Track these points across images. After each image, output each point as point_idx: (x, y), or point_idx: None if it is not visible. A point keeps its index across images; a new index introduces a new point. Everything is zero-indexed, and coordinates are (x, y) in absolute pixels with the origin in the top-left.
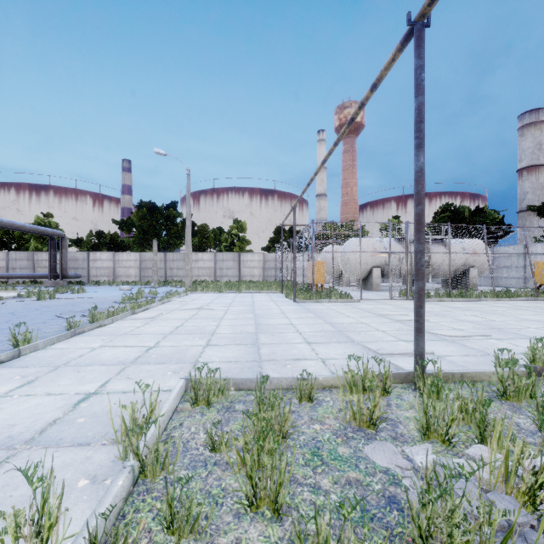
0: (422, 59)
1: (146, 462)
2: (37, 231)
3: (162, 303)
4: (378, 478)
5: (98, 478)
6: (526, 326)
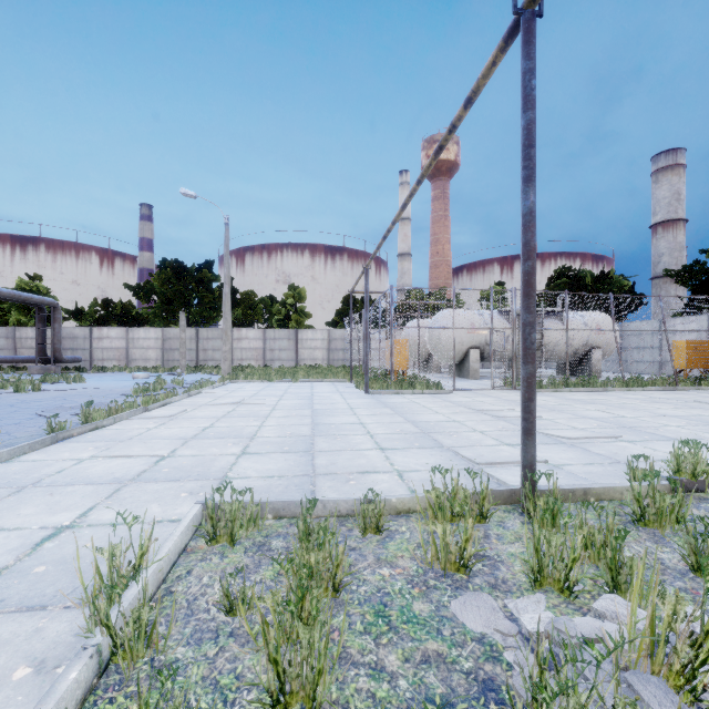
0: (532, 59)
1: (122, 638)
2: (19, 299)
3: (189, 395)
4: (469, 650)
5: (47, 663)
6: (665, 424)
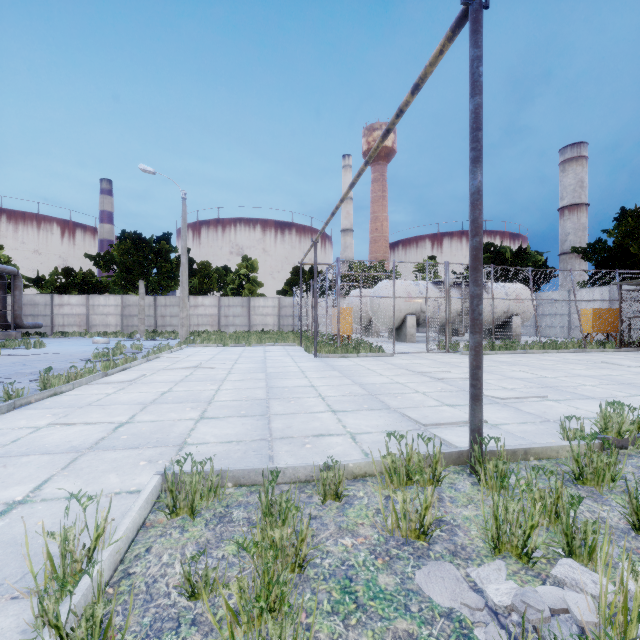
0: (479, 48)
1: (73, 638)
2: None
3: (148, 360)
4: (439, 627)
5: None
6: (581, 384)
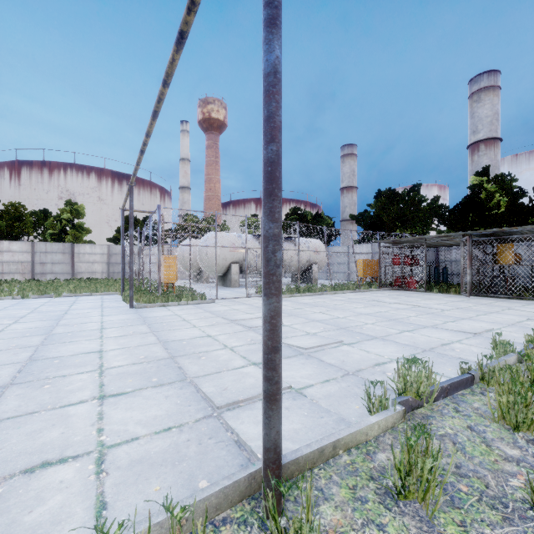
0: None
1: None
2: None
3: None
4: None
5: None
6: (365, 322)
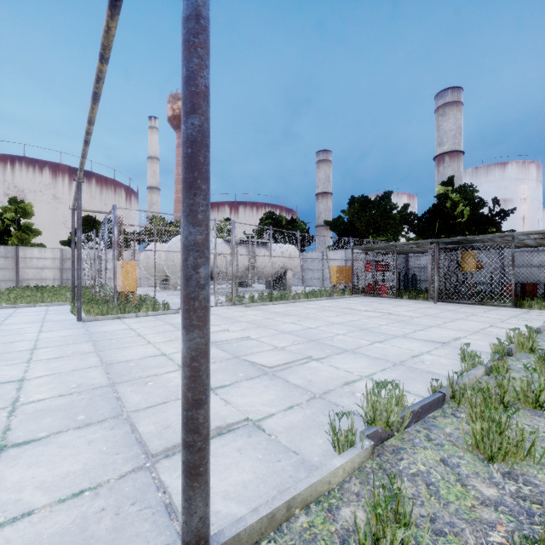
0: None
1: None
2: None
3: None
4: None
5: None
6: (336, 333)
